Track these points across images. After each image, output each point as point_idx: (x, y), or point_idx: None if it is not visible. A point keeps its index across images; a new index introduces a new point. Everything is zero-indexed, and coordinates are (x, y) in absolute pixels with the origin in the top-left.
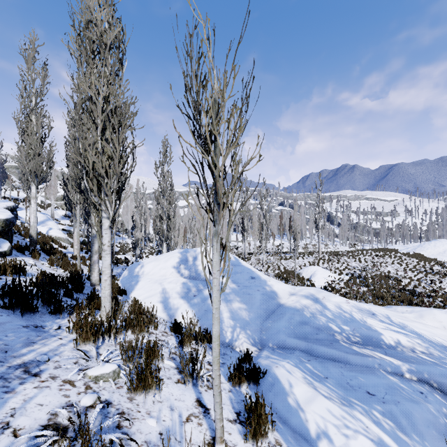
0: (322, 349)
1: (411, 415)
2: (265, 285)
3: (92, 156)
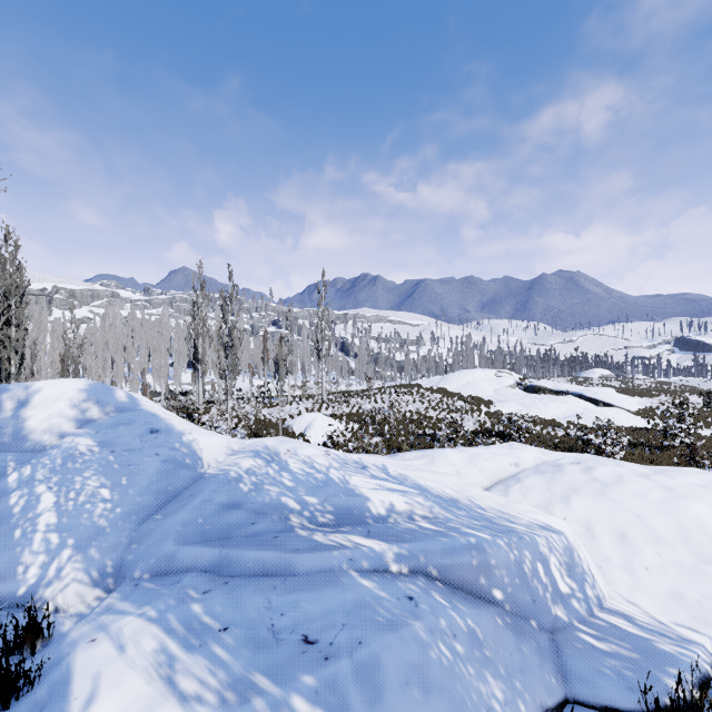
0: (248, 556)
1: (378, 670)
2: (178, 442)
3: None
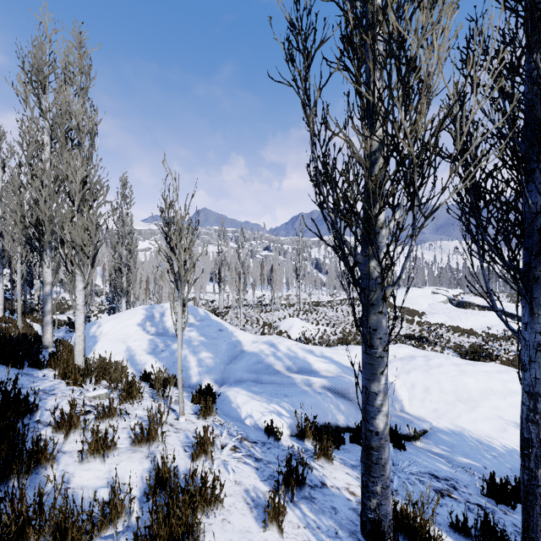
0: (266, 378)
1: (304, 401)
2: (232, 336)
3: (69, 228)
